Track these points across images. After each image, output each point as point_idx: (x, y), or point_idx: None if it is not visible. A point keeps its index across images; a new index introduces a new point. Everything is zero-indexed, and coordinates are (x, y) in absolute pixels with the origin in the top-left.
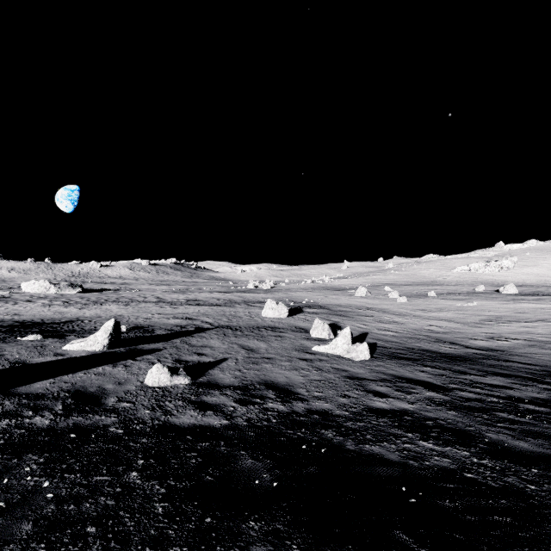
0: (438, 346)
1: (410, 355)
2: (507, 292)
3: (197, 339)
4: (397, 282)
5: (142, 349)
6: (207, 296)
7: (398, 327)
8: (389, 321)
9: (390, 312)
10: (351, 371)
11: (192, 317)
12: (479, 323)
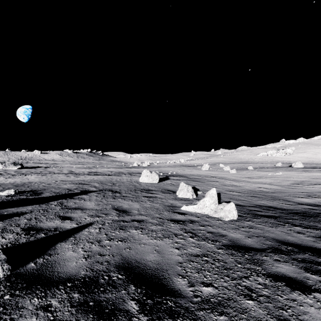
0: (278, 203)
1: (267, 213)
2: (297, 166)
3: (75, 201)
4: (225, 162)
5: (0, 214)
6: (105, 170)
7: (238, 189)
8: (230, 185)
9: (228, 179)
10: (229, 236)
11: (85, 182)
12: (291, 185)
